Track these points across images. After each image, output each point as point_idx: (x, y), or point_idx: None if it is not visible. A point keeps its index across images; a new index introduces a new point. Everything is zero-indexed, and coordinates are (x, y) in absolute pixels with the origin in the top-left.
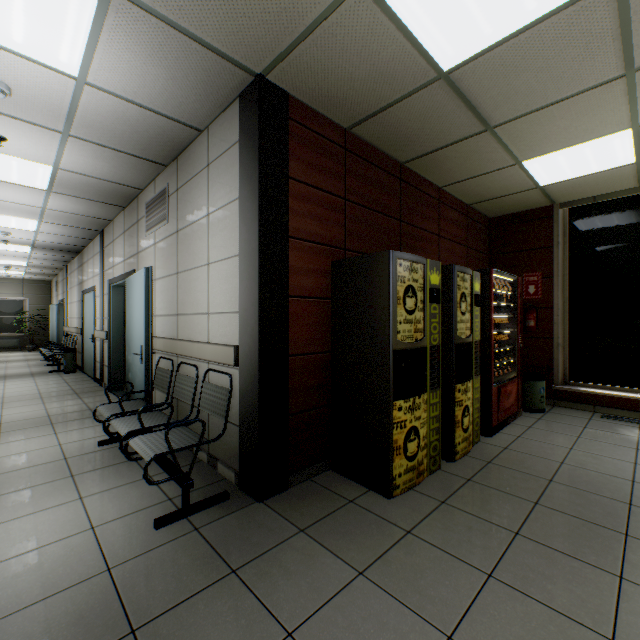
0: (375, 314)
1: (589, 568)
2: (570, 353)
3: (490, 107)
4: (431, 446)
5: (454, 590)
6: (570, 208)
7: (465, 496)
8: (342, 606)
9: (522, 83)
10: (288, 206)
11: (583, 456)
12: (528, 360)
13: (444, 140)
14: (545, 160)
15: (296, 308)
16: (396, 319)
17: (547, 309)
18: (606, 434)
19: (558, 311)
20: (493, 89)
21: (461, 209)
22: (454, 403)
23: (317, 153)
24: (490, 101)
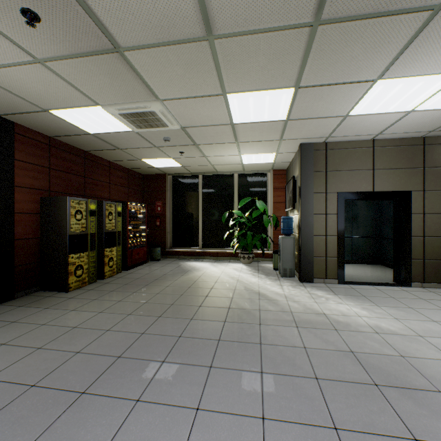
0: (61, 221)
1: (128, 292)
2: (173, 235)
3: (116, 144)
4: (91, 273)
5: (81, 304)
6: (173, 176)
7: (101, 287)
8: (37, 314)
9: (123, 142)
10: (14, 173)
11: (157, 271)
12: (158, 239)
13: (103, 148)
14: (150, 160)
15: (19, 218)
16: (71, 223)
17: (165, 217)
18: (174, 264)
19: (168, 218)
20: (114, 141)
21: (125, 170)
22: (104, 256)
23: (32, 148)
24: (115, 143)
